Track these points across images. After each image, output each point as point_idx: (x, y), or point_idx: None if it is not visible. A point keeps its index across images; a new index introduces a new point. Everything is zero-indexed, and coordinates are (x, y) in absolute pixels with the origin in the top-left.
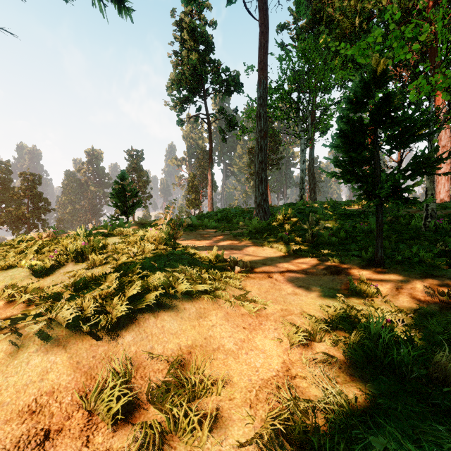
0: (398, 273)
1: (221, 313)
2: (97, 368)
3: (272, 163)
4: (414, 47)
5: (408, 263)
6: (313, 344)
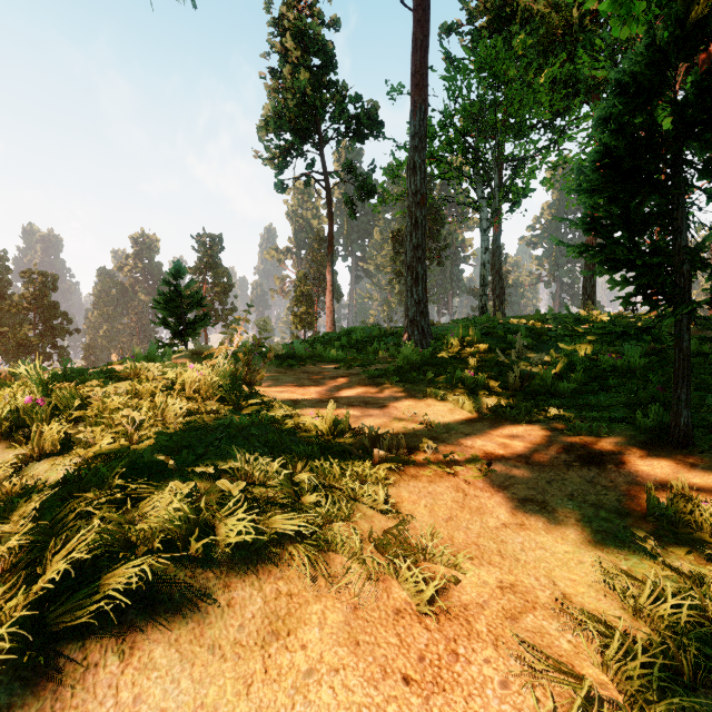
0: None
1: (337, 610)
2: None
3: (430, 255)
4: None
5: None
6: None
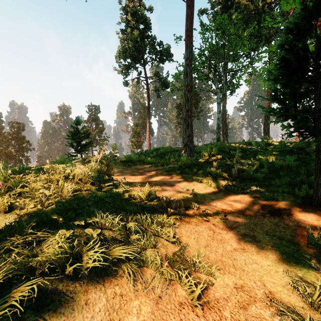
0: None
1: (147, 304)
2: None
3: (194, 115)
4: None
5: None
6: None
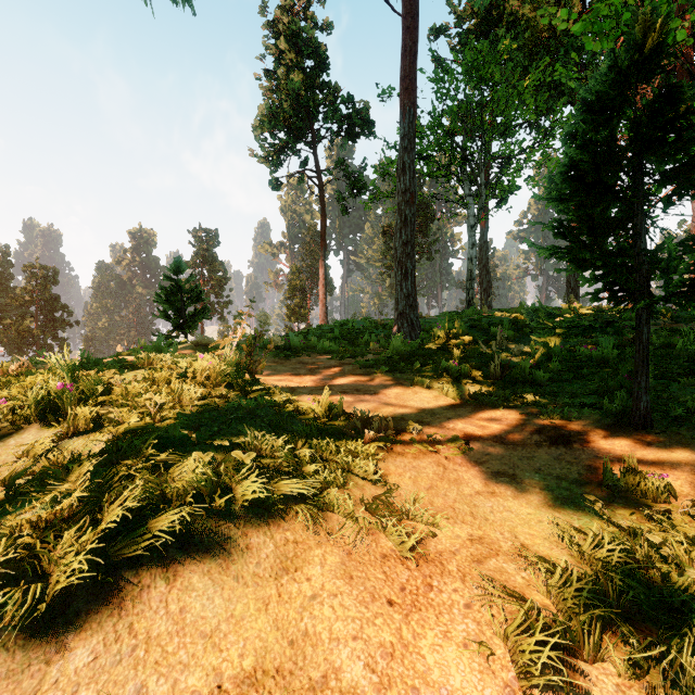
0: (686, 444)
1: (335, 554)
2: None
3: (420, 249)
4: (694, 18)
5: None
6: (578, 667)
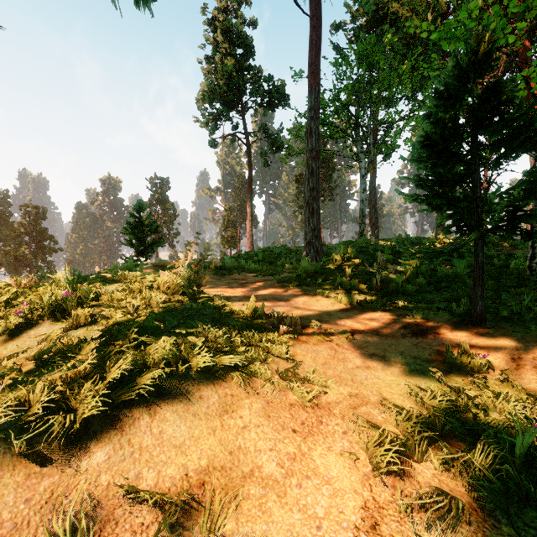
0: (508, 335)
1: (258, 403)
2: (28, 527)
3: (324, 193)
4: (520, 28)
5: (519, 320)
6: (411, 465)
